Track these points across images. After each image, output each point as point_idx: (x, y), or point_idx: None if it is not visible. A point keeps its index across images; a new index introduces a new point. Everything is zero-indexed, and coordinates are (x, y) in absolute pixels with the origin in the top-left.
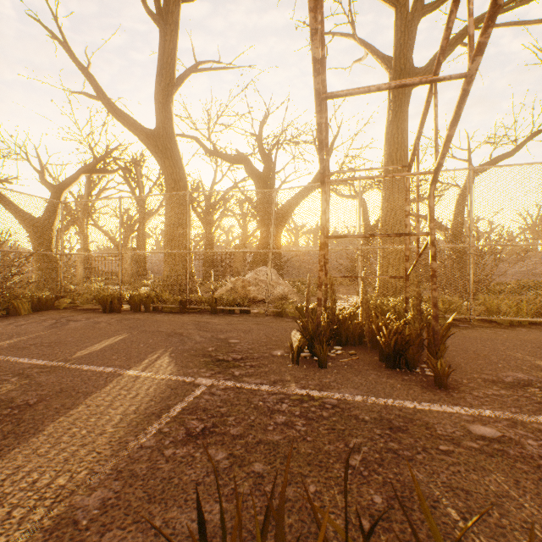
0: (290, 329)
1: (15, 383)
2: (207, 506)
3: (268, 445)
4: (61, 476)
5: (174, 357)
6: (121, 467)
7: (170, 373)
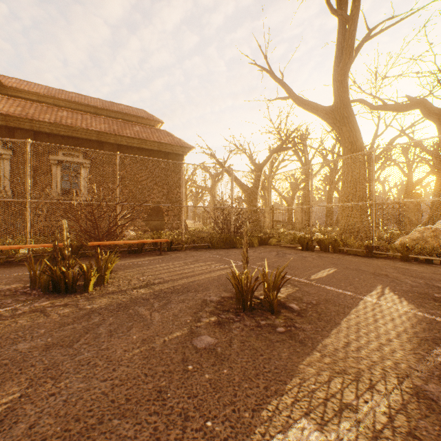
0: None
1: (291, 288)
2: None
3: None
4: (385, 360)
5: (399, 295)
6: (436, 374)
7: (409, 308)
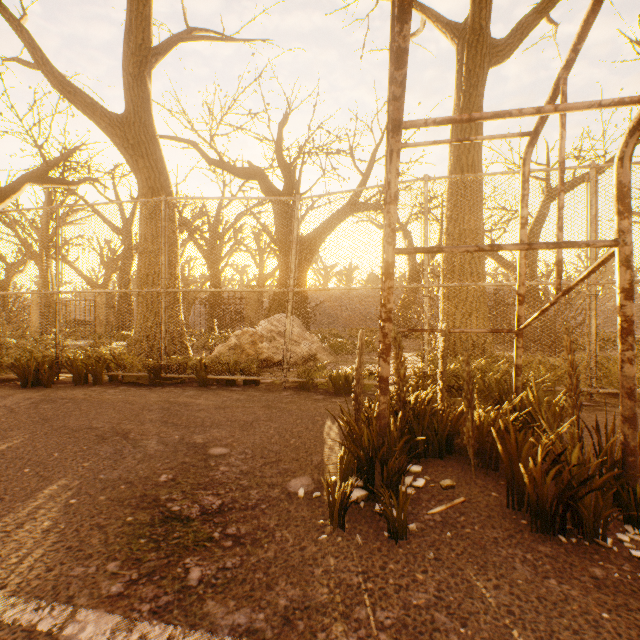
0: (320, 416)
1: None
2: None
3: None
4: None
5: (68, 512)
6: None
7: (19, 583)
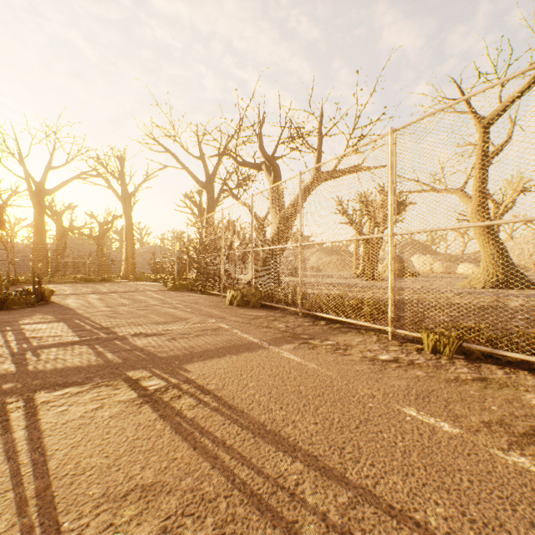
0: None
1: None
2: None
3: None
4: None
5: None
6: None
7: None
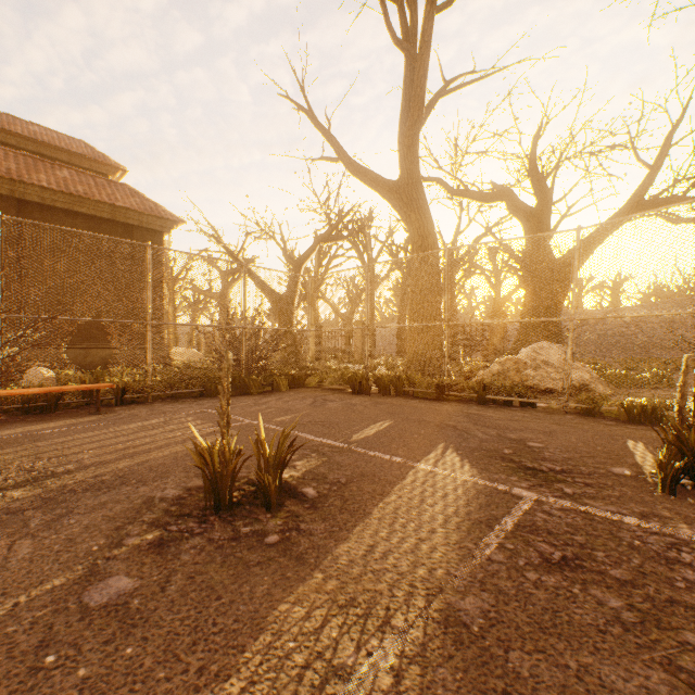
0: (619, 436)
1: (317, 459)
2: (635, 668)
3: (690, 609)
4: (418, 567)
5: (463, 456)
6: (480, 577)
7: (470, 474)
